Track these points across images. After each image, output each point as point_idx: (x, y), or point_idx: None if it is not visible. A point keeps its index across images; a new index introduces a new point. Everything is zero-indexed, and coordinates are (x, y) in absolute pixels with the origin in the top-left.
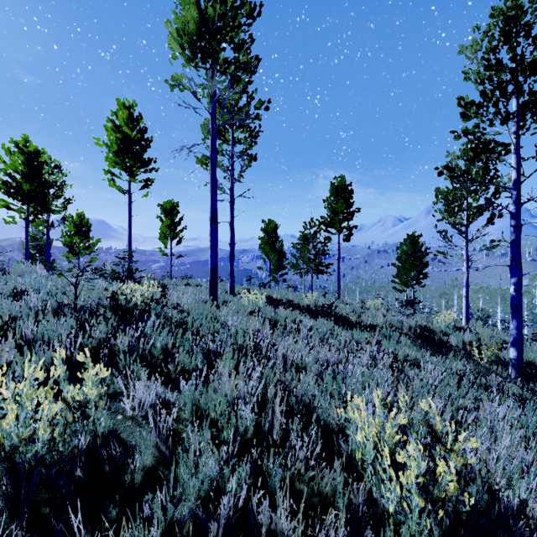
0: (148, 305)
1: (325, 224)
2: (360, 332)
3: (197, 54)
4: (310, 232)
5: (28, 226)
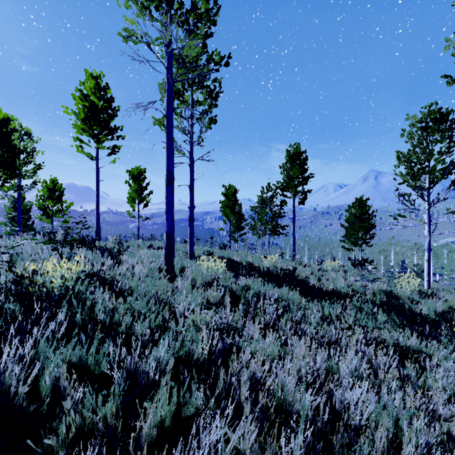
0: (72, 289)
1: (282, 188)
2: (329, 305)
3: None
4: (267, 196)
5: None
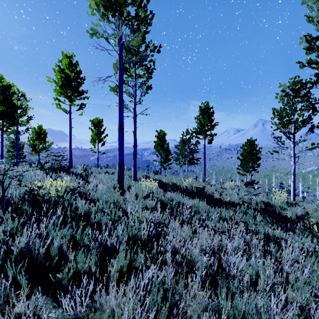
0: (62, 197)
1: (196, 133)
2: (225, 210)
3: (107, 8)
4: (186, 138)
5: (2, 134)
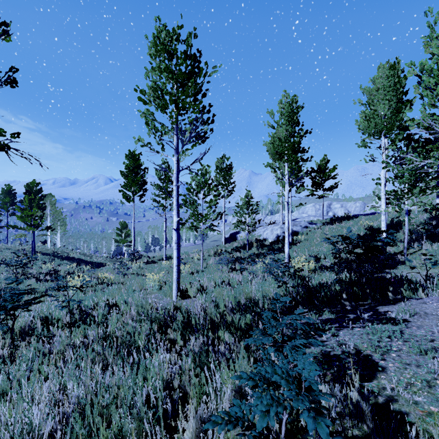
0: None
1: None
2: None
3: None
4: None
5: None
